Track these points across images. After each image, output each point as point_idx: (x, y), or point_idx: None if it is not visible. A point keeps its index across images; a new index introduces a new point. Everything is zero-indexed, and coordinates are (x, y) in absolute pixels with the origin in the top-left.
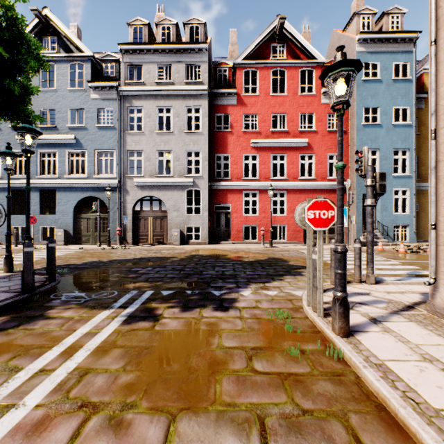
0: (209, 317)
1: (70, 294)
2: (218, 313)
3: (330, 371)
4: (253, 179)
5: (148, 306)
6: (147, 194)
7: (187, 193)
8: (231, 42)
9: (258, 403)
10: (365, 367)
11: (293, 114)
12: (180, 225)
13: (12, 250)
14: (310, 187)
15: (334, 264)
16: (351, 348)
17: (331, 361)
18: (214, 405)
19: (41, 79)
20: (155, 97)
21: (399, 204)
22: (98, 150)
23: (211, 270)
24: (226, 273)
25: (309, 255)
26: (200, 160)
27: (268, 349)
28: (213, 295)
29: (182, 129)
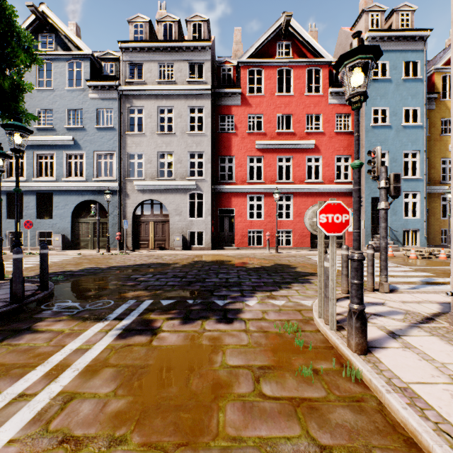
0: (212, 330)
1: (62, 304)
2: (222, 326)
3: (348, 395)
4: (258, 182)
5: (145, 318)
6: (148, 198)
7: (190, 196)
8: (235, 41)
9: (268, 437)
10: (389, 392)
11: (299, 114)
12: (182, 229)
13: (6, 256)
14: (317, 190)
15: (350, 273)
16: (370, 368)
17: (349, 382)
18: (217, 440)
19: (38, 78)
20: (156, 97)
21: (409, 208)
22: (97, 152)
23: (214, 278)
24: (230, 281)
25: (321, 263)
26: (203, 162)
27: (277, 368)
28: (216, 305)
29: (184, 130)
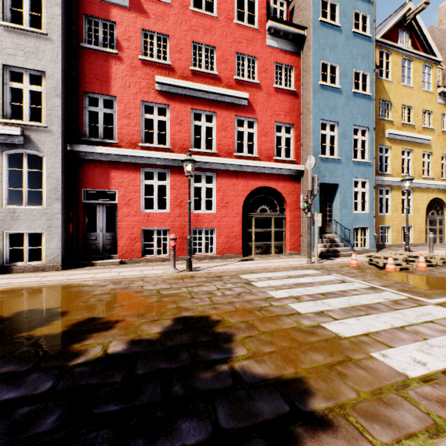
0: None
1: None
2: None
3: None
4: (160, 147)
5: None
6: None
7: None
8: None
9: None
10: None
11: (226, 50)
12: None
13: None
14: (251, 169)
15: None
16: None
17: None
18: None
19: None
20: None
21: (358, 199)
22: None
23: None
24: None
25: None
26: (44, 94)
27: None
28: None
29: None
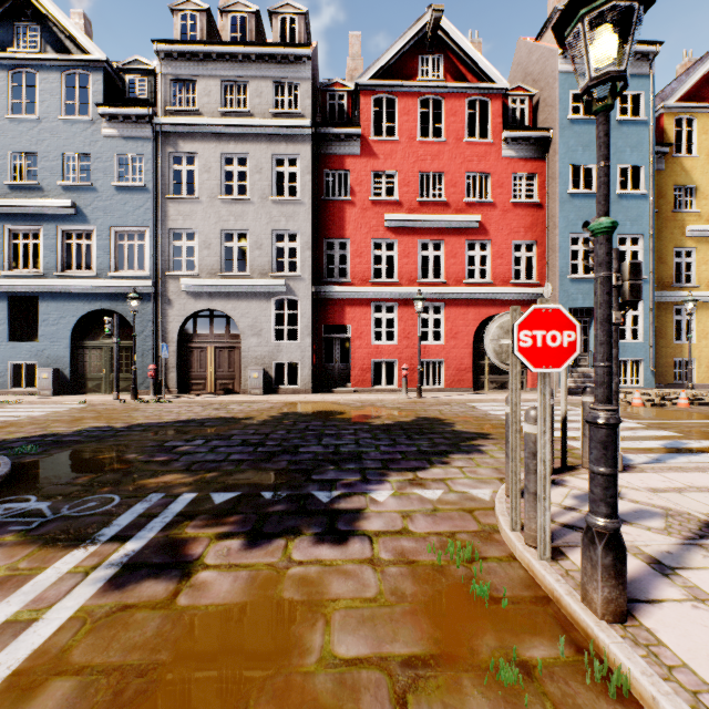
0: (306, 562)
1: (16, 506)
2: (326, 551)
3: None
4: (389, 282)
5: (174, 536)
6: (205, 306)
7: (277, 305)
8: (351, 54)
9: None
10: None
11: (455, 173)
12: (262, 359)
13: None
14: (483, 297)
15: (590, 452)
16: (646, 664)
17: (604, 701)
18: None
19: (10, 98)
20: (218, 137)
21: (627, 325)
22: (117, 228)
23: (314, 445)
24: (342, 450)
25: (515, 424)
26: (299, 248)
27: (442, 663)
28: (316, 503)
29: (266, 194)
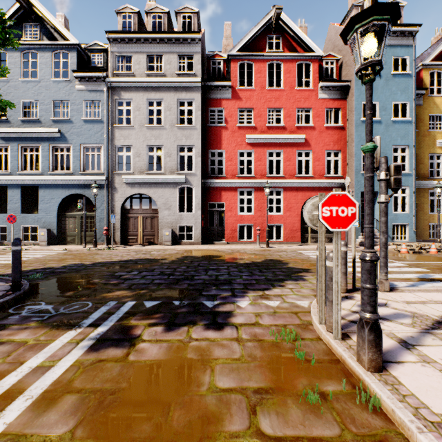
0: (199, 339)
1: (34, 307)
2: (211, 334)
3: (368, 433)
4: (248, 176)
5: (125, 324)
6: (137, 192)
7: (180, 191)
8: (225, 36)
9: None
10: (421, 430)
11: (289, 108)
12: (171, 224)
13: None
14: (307, 185)
15: (361, 276)
16: (390, 393)
17: (365, 412)
18: None
19: (22, 68)
20: (145, 89)
21: (398, 202)
22: (85, 145)
23: (203, 275)
24: (220, 278)
25: (321, 261)
26: (193, 156)
27: (276, 392)
28: (205, 307)
29: (173, 123)
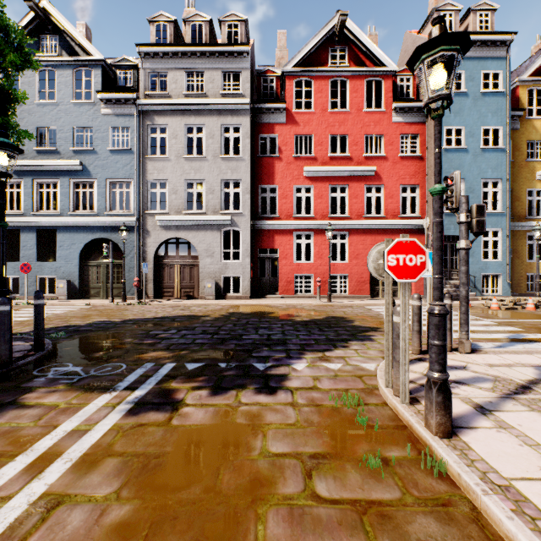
0: (250, 404)
1: (61, 369)
2: (262, 398)
3: (431, 497)
4: (307, 216)
5: (165, 387)
6: (173, 235)
7: (224, 234)
8: (279, 47)
9: None
10: (486, 493)
11: (356, 135)
12: (214, 274)
13: None
14: (378, 227)
15: (429, 332)
16: (458, 458)
17: (430, 477)
18: None
19: (38, 89)
20: (183, 113)
21: (489, 248)
22: (111, 180)
23: (253, 334)
24: (273, 338)
25: (388, 317)
26: (240, 193)
27: (334, 457)
28: (255, 370)
29: (217, 153)
